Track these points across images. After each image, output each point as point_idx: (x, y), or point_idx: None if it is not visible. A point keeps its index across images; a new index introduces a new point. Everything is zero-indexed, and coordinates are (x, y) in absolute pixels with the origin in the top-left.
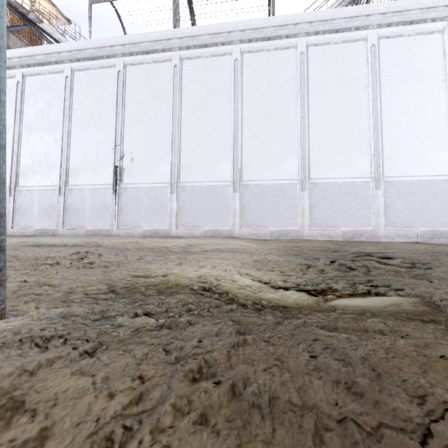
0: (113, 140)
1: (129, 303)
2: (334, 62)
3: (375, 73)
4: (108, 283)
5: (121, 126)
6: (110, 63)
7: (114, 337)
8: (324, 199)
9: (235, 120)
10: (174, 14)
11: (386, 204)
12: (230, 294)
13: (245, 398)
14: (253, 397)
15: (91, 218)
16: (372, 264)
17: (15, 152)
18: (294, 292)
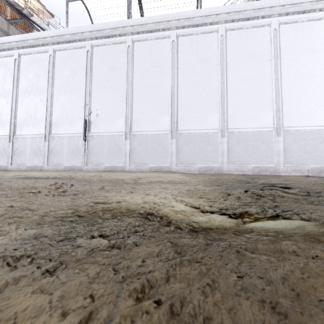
0: (84, 101)
1: (89, 225)
2: (246, 42)
3: (276, 50)
4: (74, 208)
5: (89, 90)
6: (82, 45)
7: (72, 257)
8: (238, 143)
9: (172, 85)
10: (128, 8)
11: (285, 147)
12: (169, 218)
13: (182, 320)
14: (189, 319)
15: (67, 158)
16: (277, 193)
17: (13, 110)
18: (218, 215)
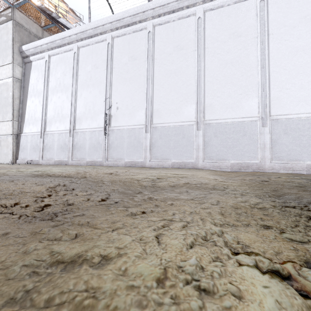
0: (104, 94)
1: None
2: (297, 3)
3: None
4: None
5: (110, 83)
6: (103, 38)
7: None
8: (286, 134)
9: (198, 69)
10: None
11: None
12: None
13: None
14: None
15: (89, 153)
16: None
17: (44, 108)
18: None
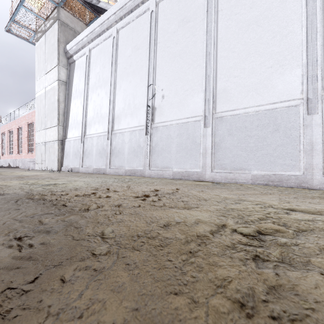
0: (146, 81)
1: None
2: None
3: None
4: None
5: (153, 65)
6: (145, 8)
7: None
8: None
9: None
10: None
11: None
12: None
13: None
14: None
15: (128, 159)
16: None
17: (84, 109)
18: None
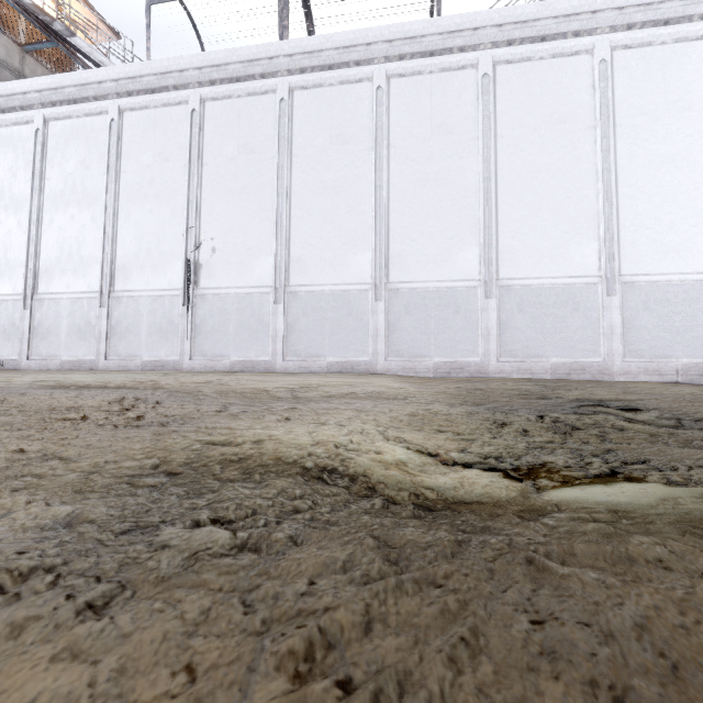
0: (184, 219)
1: (190, 496)
2: (539, 90)
3: (606, 105)
4: (159, 455)
5: (196, 197)
6: (180, 97)
7: (149, 572)
8: (522, 311)
9: (377, 185)
10: (280, 17)
11: (625, 320)
12: (370, 478)
13: None
14: None
15: (149, 343)
16: (610, 422)
17: (33, 240)
18: (481, 472)
